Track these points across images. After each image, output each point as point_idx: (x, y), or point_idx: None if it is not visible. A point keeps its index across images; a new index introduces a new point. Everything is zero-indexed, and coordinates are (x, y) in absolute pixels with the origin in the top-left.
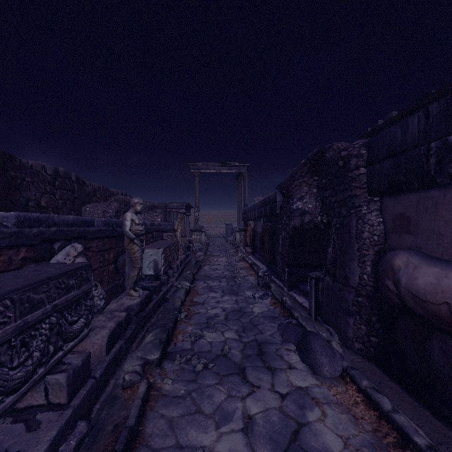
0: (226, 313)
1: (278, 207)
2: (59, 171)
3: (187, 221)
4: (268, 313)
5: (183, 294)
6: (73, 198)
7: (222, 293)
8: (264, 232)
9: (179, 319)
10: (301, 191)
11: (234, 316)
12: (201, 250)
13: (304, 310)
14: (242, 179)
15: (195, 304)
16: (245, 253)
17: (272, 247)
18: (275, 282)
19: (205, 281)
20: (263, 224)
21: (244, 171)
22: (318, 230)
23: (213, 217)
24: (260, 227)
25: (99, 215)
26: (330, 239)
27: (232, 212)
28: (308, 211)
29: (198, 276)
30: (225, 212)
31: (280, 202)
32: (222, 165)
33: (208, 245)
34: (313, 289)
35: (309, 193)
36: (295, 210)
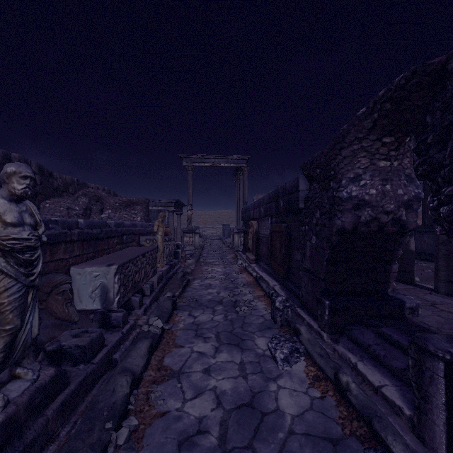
0: (222, 417)
1: (302, 199)
2: (12, 158)
3: (178, 221)
4: (315, 418)
5: (145, 353)
6: (34, 192)
7: (217, 341)
8: (274, 234)
9: (111, 452)
10: (355, 165)
11: (240, 433)
12: (193, 255)
13: (393, 412)
14: (241, 174)
15: (163, 377)
16: (246, 260)
17: (288, 257)
18: (300, 316)
19: (190, 311)
20: (273, 225)
21: (243, 165)
22: (381, 235)
23: (209, 217)
24: (267, 228)
25: (62, 212)
26: (398, 250)
27: (229, 212)
28: (370, 201)
29: (181, 300)
30: (222, 212)
31: (304, 191)
32: (218, 158)
33: (203, 248)
34: (442, 388)
35: (371, 170)
36: (345, 200)
